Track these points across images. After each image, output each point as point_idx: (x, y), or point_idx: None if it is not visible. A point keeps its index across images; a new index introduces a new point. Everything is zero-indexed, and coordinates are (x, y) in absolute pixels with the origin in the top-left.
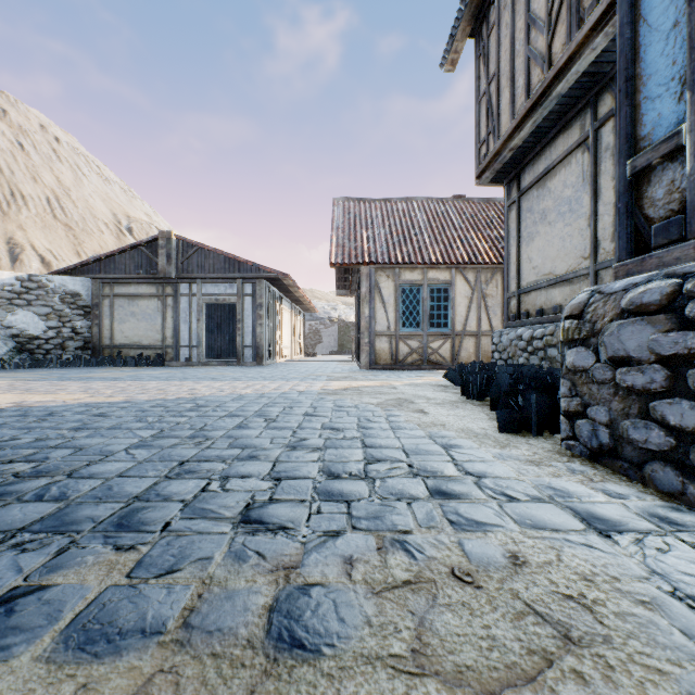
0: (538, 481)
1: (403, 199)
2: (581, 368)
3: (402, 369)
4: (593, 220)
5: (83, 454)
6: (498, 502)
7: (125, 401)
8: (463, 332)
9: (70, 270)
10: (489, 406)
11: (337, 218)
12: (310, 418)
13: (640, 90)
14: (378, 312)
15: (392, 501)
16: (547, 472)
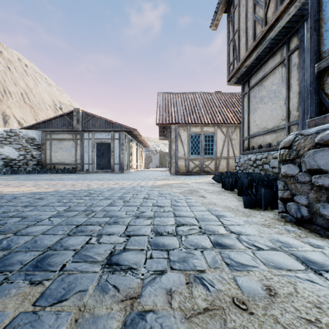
0: (271, 237)
1: (191, 93)
2: (290, 175)
3: (191, 175)
4: (287, 101)
5: (25, 220)
6: (252, 250)
7: (53, 191)
8: (220, 157)
9: (30, 127)
10: (236, 194)
11: (159, 102)
12: (146, 200)
13: (322, 26)
14: (179, 147)
15: (192, 250)
16: (275, 232)
